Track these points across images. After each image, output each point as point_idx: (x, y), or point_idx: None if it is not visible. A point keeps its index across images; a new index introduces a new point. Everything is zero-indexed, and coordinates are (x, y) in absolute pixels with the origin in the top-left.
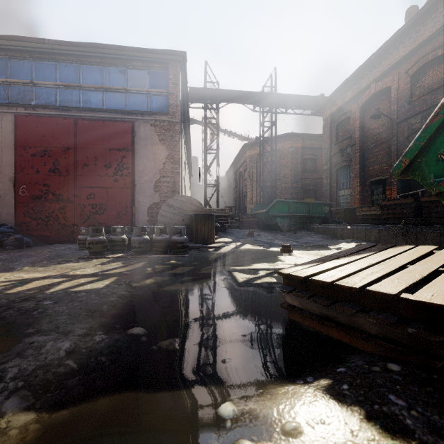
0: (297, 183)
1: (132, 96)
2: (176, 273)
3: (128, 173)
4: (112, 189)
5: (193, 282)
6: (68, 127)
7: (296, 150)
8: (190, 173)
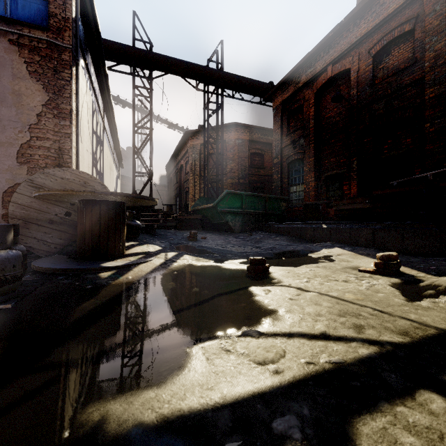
0: (244, 179)
1: None
2: None
3: None
4: None
5: None
6: None
7: (243, 143)
8: (120, 163)
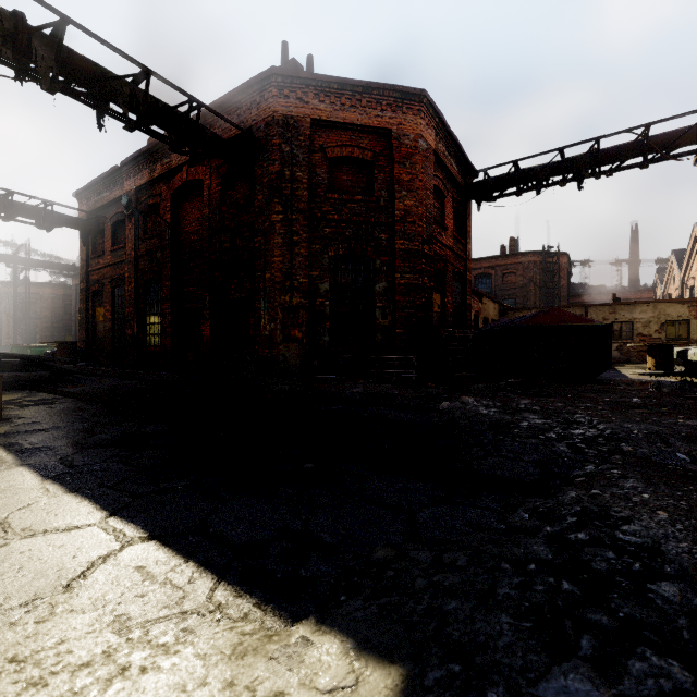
0: (58, 323)
1: None
2: None
3: None
4: None
5: None
6: None
7: (58, 297)
8: None
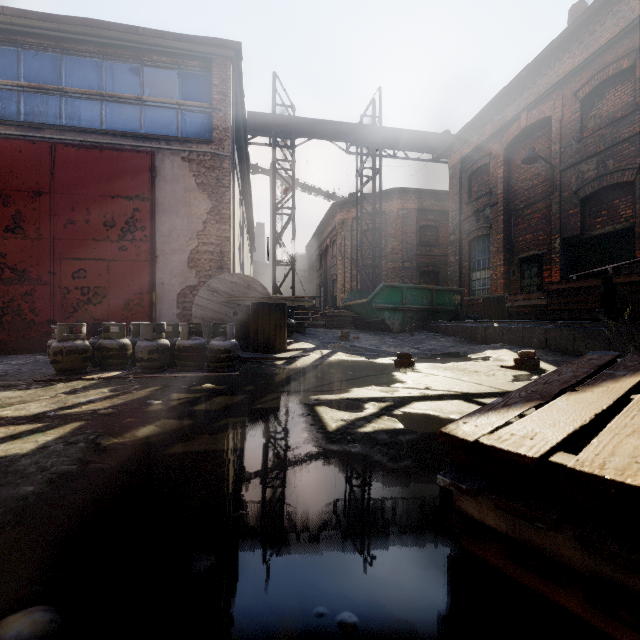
0: (410, 262)
1: (152, 111)
2: (208, 410)
3: (144, 237)
4: (116, 263)
5: (236, 431)
6: (39, 158)
7: (409, 214)
8: (252, 246)
